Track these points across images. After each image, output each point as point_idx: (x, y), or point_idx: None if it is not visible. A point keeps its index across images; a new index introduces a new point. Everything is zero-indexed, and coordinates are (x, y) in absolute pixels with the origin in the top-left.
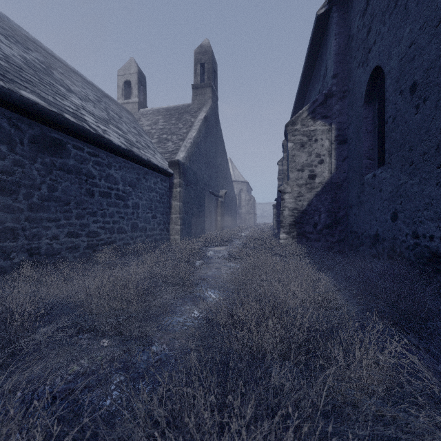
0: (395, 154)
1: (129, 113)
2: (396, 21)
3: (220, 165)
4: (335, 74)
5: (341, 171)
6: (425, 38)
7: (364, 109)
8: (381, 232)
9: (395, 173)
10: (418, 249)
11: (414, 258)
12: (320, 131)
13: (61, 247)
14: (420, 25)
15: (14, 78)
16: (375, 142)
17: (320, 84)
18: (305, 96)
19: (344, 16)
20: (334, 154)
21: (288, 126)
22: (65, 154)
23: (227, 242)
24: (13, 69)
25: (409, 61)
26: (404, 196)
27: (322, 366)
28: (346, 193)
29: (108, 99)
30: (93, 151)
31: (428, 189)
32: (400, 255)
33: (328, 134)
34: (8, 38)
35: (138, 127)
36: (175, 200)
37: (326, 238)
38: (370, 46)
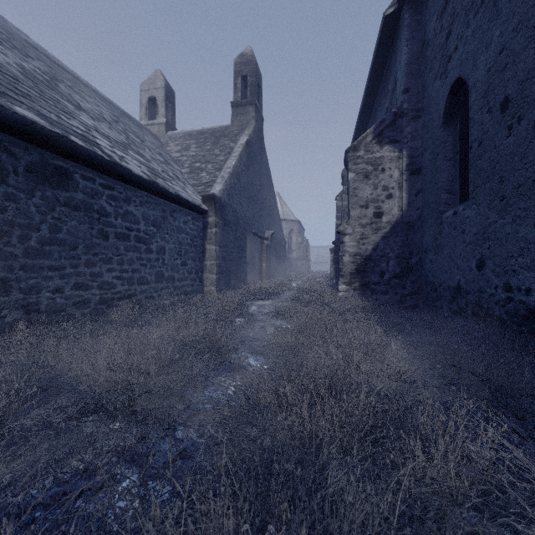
0: (482, 187)
1: (155, 136)
2: (483, 21)
3: (265, 200)
4: (406, 88)
5: (414, 207)
6: (520, 41)
7: (442, 131)
8: (464, 283)
9: (482, 210)
10: (511, 304)
11: (506, 316)
12: (387, 159)
13: (67, 301)
14: (514, 26)
15: (7, 91)
16: (456, 172)
17: (387, 101)
18: (369, 116)
19: (418, 17)
20: (405, 186)
21: (349, 152)
22: (72, 186)
23: (273, 295)
24: (6, 80)
25: (500, 71)
26: (493, 238)
27: (395, 463)
28: (420, 235)
29: (128, 119)
30: (107, 182)
31: (523, 230)
32: (487, 312)
33: (398, 162)
34: (2, 43)
35: (165, 154)
36: (210, 244)
37: (395, 289)
38: (450, 53)
